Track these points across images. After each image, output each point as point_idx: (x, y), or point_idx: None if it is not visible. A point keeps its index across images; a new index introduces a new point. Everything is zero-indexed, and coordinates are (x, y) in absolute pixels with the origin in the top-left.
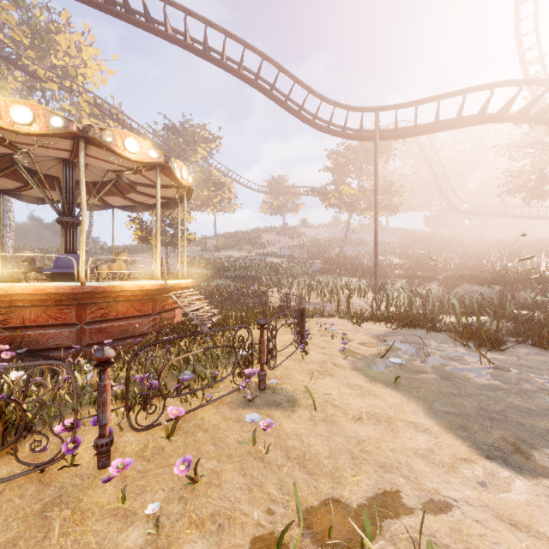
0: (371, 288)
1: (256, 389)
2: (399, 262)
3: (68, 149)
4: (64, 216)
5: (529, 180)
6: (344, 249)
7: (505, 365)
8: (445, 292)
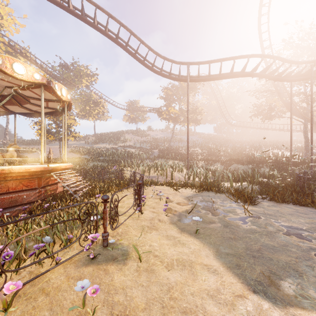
0: (185, 166)
1: (101, 245)
2: (200, 151)
3: None
4: None
5: (264, 109)
6: (171, 143)
7: (258, 214)
8: (224, 168)
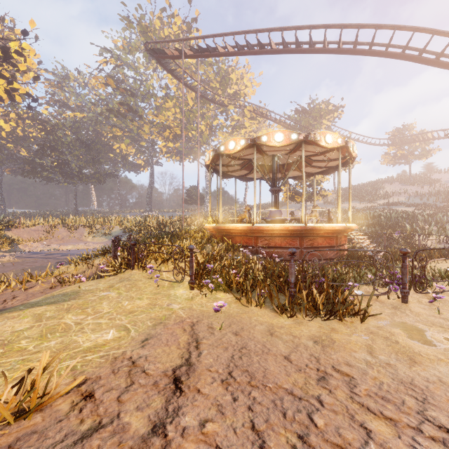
0: None
1: None
2: None
3: (290, 149)
4: (274, 187)
5: None
6: None
7: None
8: None
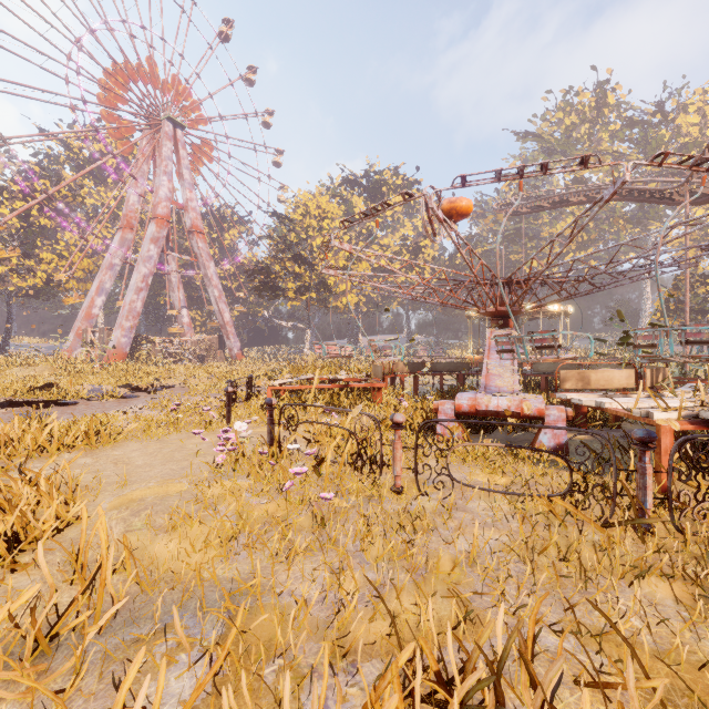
0: None
1: None
2: None
3: None
4: None
5: None
6: None
7: None
8: None
